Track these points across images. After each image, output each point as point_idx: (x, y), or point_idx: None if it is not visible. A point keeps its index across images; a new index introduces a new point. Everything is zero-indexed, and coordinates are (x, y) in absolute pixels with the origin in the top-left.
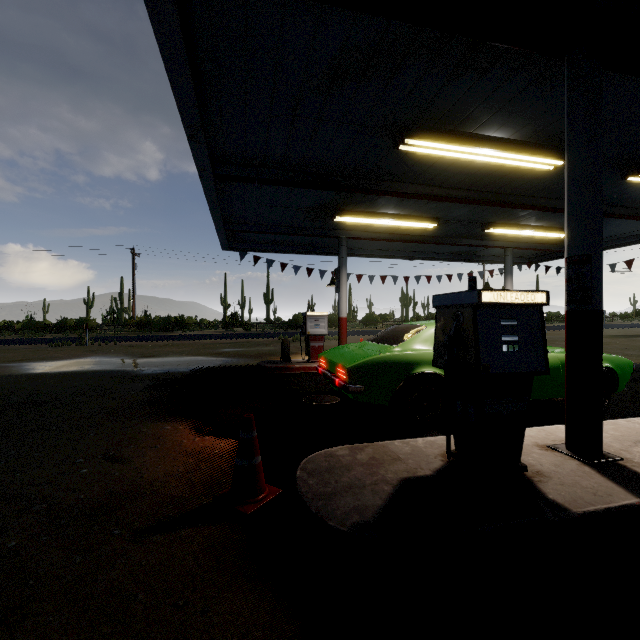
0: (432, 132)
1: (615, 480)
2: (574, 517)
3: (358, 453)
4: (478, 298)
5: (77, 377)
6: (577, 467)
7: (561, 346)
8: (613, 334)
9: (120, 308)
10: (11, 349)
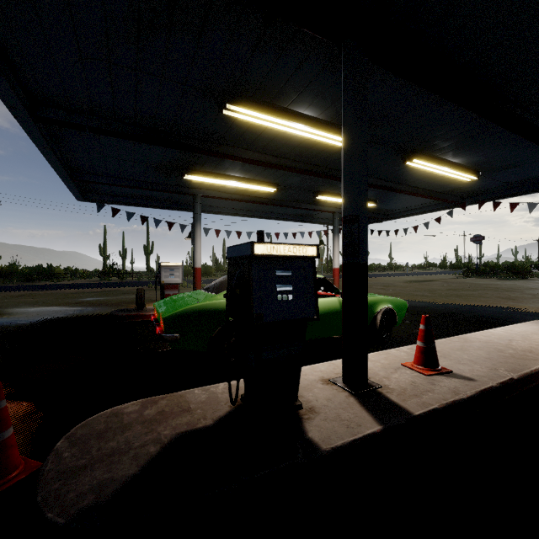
0: (252, 102)
1: (369, 409)
2: (322, 455)
3: (149, 408)
4: (251, 250)
5: None
6: (345, 399)
7: (375, 289)
8: (410, 280)
9: None
10: None
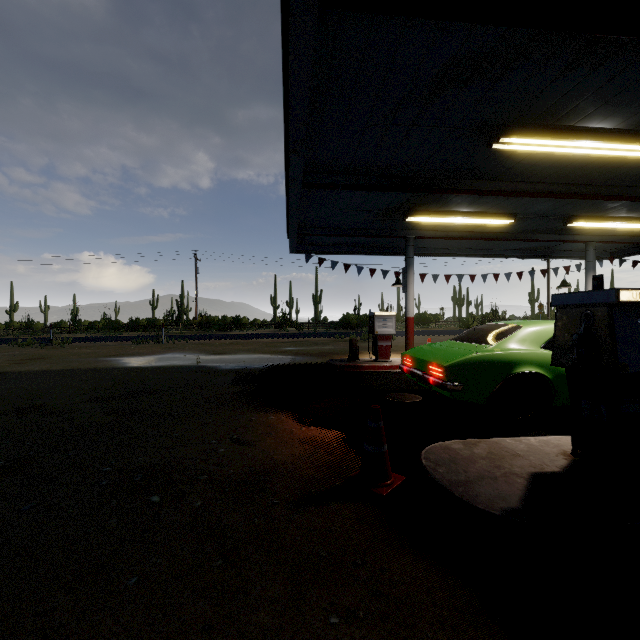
0: (529, 128)
1: None
2: None
3: (473, 447)
4: (616, 297)
5: (169, 371)
6: None
7: None
8: None
9: (181, 309)
10: (102, 345)
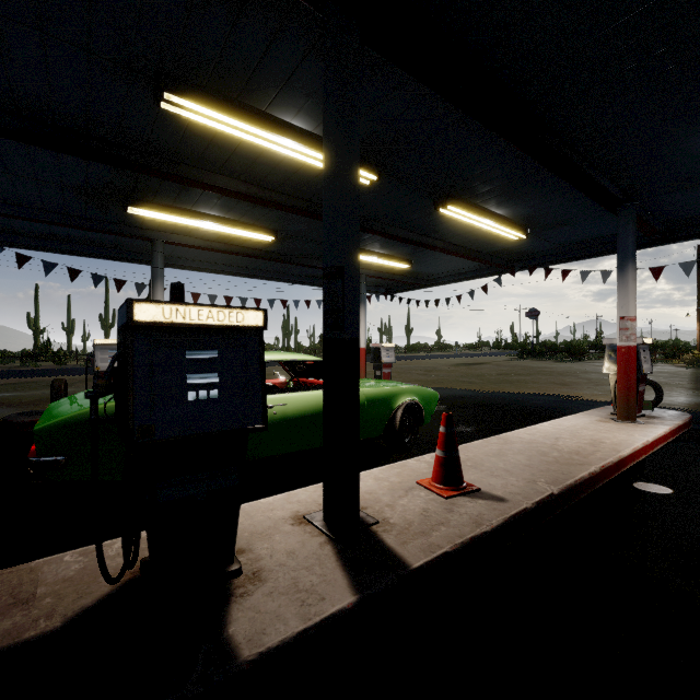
0: (208, 95)
1: (348, 564)
2: (238, 672)
3: None
4: (127, 314)
5: None
6: (317, 549)
7: (415, 375)
8: (458, 363)
9: None
10: None
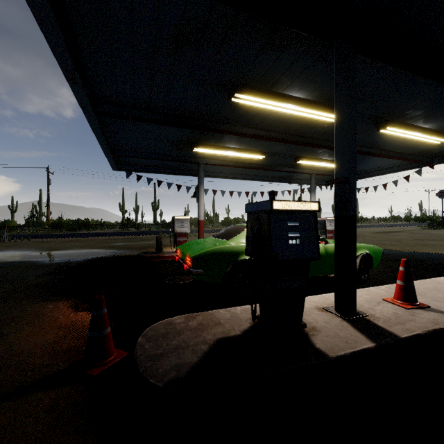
0: (254, 90)
1: (361, 331)
2: (330, 360)
3: (191, 320)
4: (271, 206)
5: None
6: (339, 322)
7: None
8: (377, 231)
9: (39, 213)
10: None
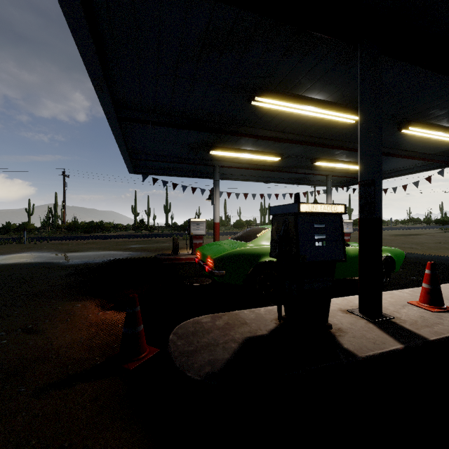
0: (274, 93)
1: (388, 332)
2: (359, 360)
3: (217, 320)
4: (298, 209)
5: (13, 268)
6: (365, 324)
7: None
8: (396, 233)
9: (54, 215)
10: None
